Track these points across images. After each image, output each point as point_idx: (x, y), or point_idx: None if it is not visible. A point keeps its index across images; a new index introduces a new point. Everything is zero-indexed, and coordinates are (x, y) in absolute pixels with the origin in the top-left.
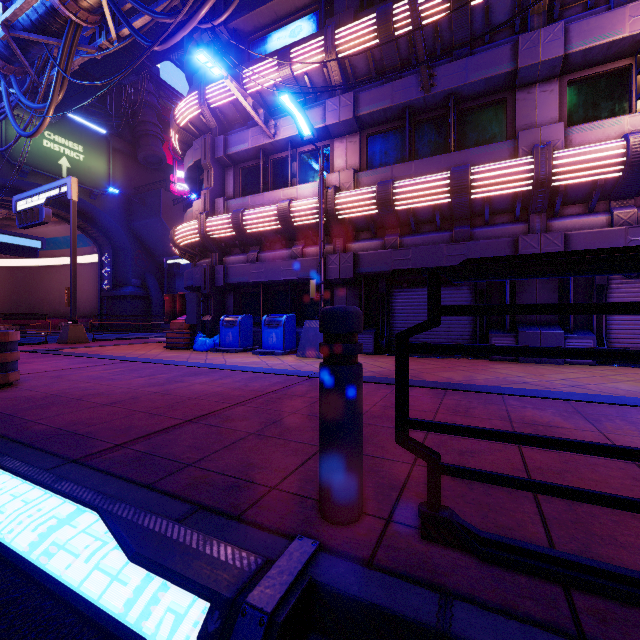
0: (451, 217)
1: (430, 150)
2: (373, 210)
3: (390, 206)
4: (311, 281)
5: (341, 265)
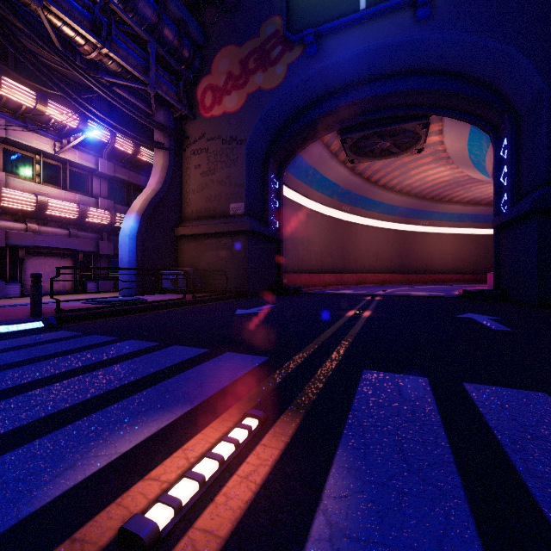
0: None
1: None
2: None
3: None
4: None
5: None
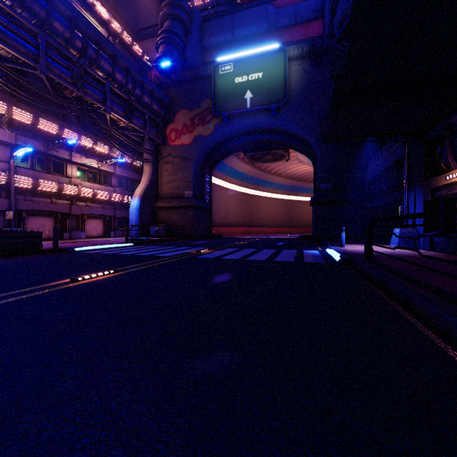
0: (50, 194)
1: (39, 167)
2: (29, 186)
3: (38, 188)
4: (11, 212)
5: (9, 204)
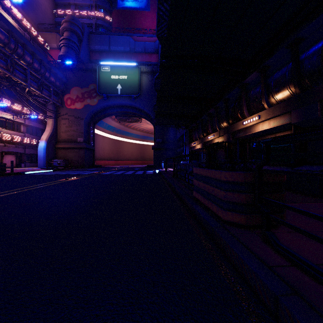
0: None
1: None
2: None
3: None
4: None
5: None
